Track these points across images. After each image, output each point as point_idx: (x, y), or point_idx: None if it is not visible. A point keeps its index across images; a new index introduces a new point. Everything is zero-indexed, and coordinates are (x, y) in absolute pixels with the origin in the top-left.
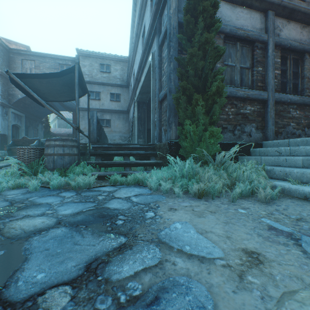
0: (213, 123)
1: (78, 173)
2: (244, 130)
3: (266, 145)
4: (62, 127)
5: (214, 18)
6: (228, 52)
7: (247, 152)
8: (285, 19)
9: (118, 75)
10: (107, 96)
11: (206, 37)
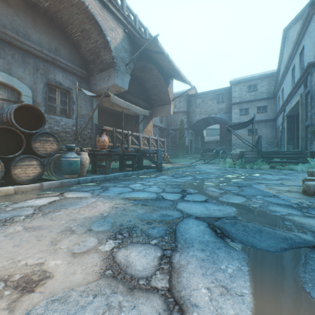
0: None
1: (261, 164)
2: None
3: None
4: (208, 135)
5: None
6: None
7: None
8: None
9: (264, 90)
10: (253, 110)
11: None
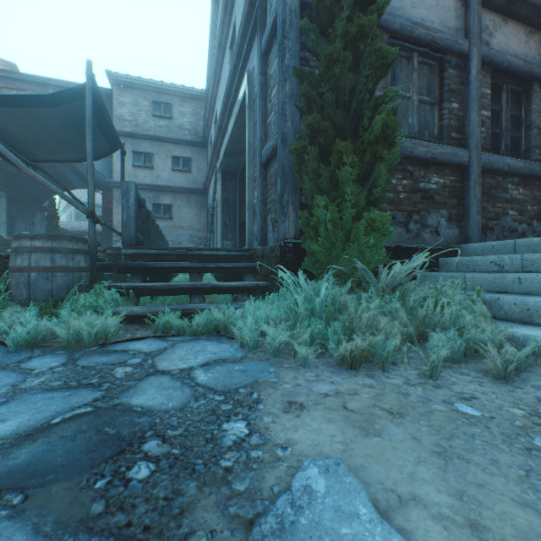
0: (374, 204)
1: (82, 311)
2: (427, 221)
3: (467, 251)
4: (83, 219)
5: None
6: (396, 69)
7: (433, 264)
8: (499, 15)
9: (188, 123)
10: (166, 161)
11: (361, 19)
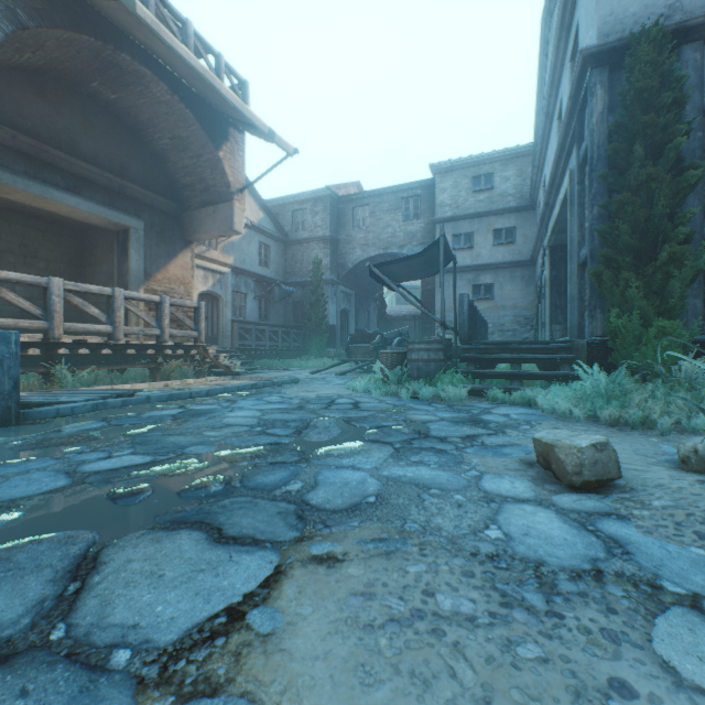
0: (669, 311)
1: (447, 384)
2: None
3: None
4: (402, 302)
5: (679, 117)
6: None
7: None
8: None
9: (510, 188)
10: (486, 237)
11: (647, 171)
